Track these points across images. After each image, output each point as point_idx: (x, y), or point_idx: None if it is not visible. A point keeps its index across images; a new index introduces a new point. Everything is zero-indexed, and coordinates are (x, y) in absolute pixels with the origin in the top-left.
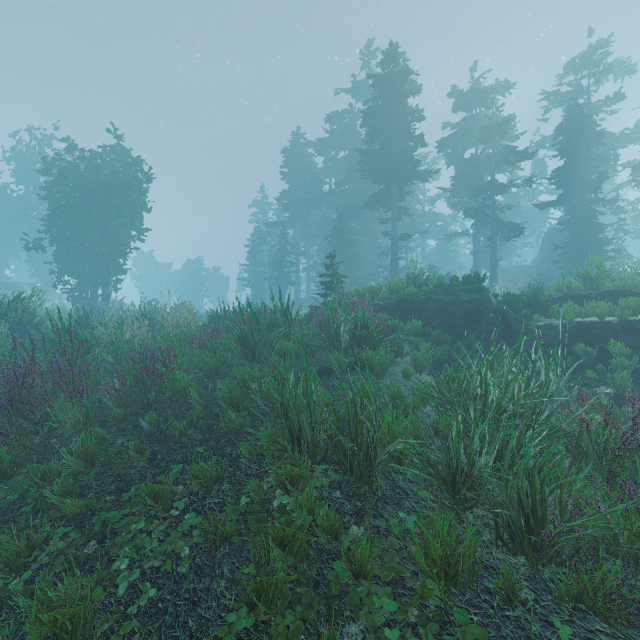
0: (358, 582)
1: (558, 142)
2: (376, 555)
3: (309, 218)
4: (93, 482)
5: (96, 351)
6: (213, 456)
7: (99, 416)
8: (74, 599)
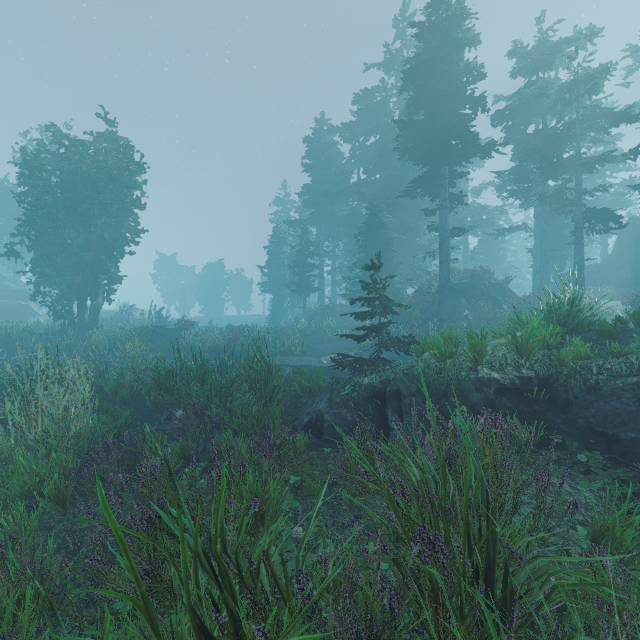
0: None
1: None
2: None
3: (334, 214)
4: None
5: None
6: None
7: None
8: None
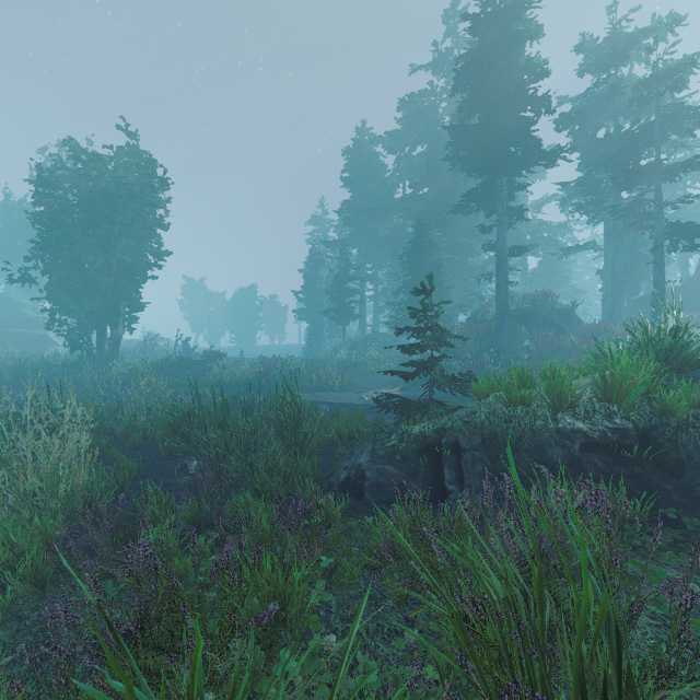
0: None
1: None
2: None
3: (377, 234)
4: None
5: None
6: None
7: None
8: None
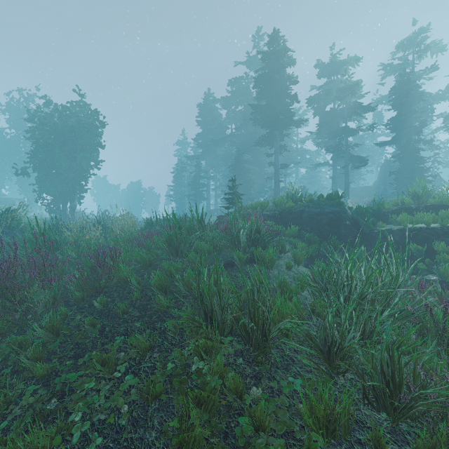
0: (258, 434)
1: (392, 99)
2: (271, 411)
3: (216, 153)
4: (57, 349)
5: (63, 249)
6: (147, 329)
7: (64, 298)
8: (38, 447)
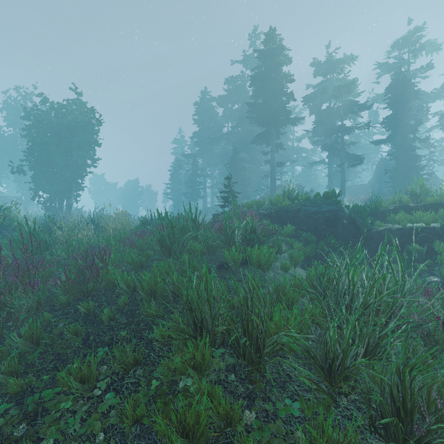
0: None
1: (388, 98)
2: (266, 441)
3: (213, 151)
4: (36, 360)
5: (53, 249)
6: (133, 338)
7: (49, 302)
8: None
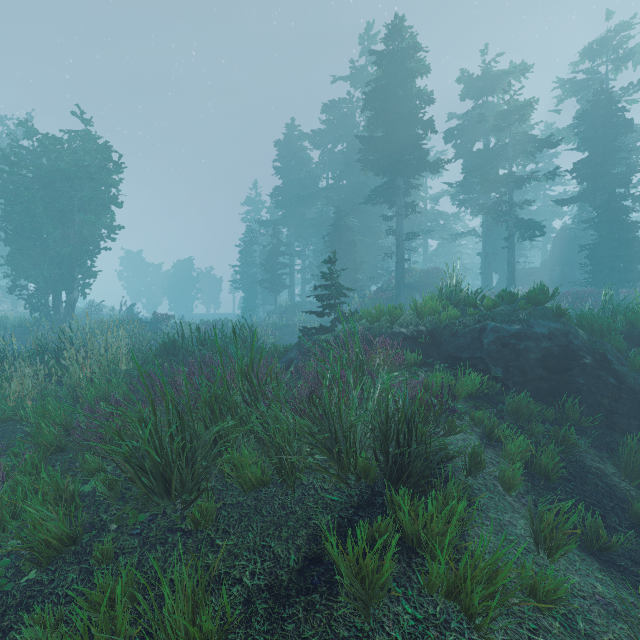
0: None
1: (581, 131)
2: None
3: (304, 216)
4: None
5: None
6: None
7: None
8: None
